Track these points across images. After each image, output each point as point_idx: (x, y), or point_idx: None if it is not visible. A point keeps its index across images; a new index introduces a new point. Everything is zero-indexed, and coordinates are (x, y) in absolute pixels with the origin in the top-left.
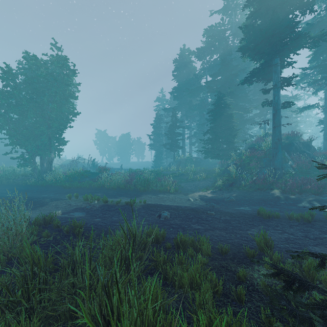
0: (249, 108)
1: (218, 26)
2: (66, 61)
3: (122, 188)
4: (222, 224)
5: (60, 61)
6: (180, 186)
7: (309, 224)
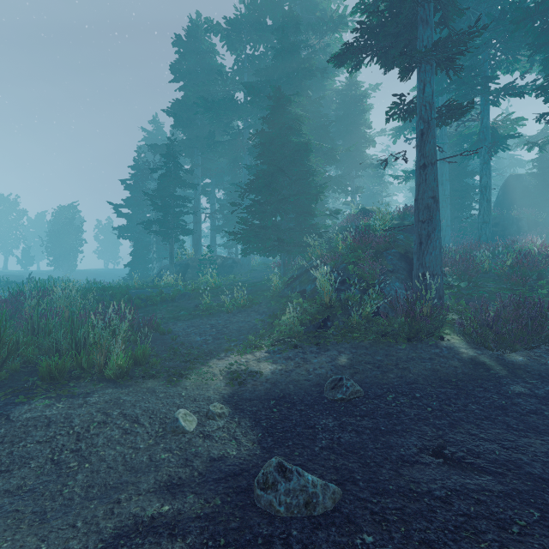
0: (335, 151)
1: None
2: None
3: None
4: None
5: None
6: (170, 333)
7: None
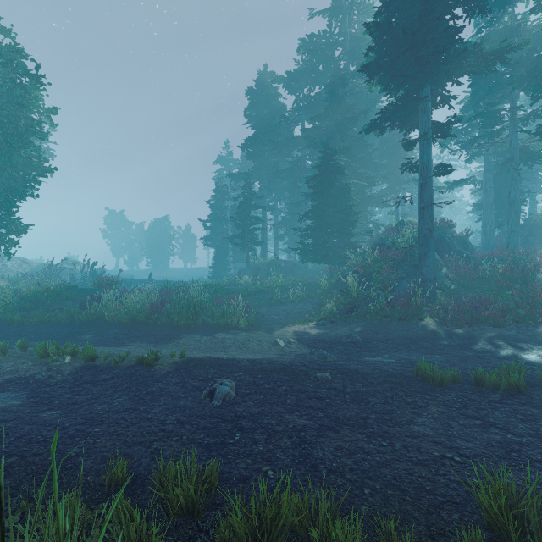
0: (375, 178)
1: (324, 37)
2: (17, 53)
3: (142, 322)
4: (352, 406)
5: (1, 51)
6: (259, 313)
7: (521, 396)
